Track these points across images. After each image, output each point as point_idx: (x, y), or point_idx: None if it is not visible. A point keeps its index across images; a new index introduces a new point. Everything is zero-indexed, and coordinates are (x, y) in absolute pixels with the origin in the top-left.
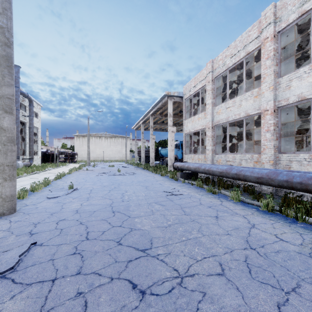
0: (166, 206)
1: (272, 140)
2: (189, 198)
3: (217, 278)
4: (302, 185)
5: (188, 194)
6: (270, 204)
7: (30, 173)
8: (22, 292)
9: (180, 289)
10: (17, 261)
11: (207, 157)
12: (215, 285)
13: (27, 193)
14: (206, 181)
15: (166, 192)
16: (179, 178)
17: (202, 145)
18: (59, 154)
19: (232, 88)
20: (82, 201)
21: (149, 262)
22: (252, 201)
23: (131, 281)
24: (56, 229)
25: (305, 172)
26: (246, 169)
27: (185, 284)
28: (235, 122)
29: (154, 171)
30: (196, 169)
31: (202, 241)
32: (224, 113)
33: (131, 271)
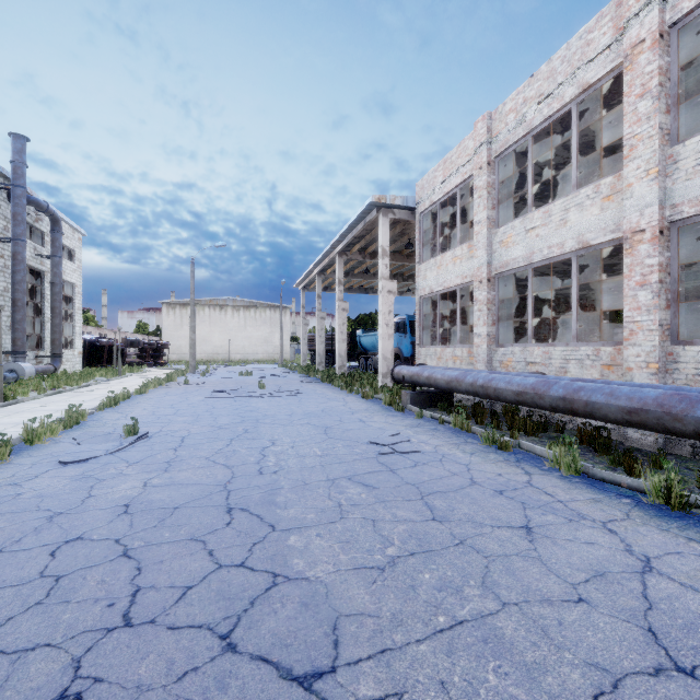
0: (379, 490)
1: (655, 308)
2: (439, 462)
3: None
4: None
5: (435, 451)
6: (678, 490)
7: (46, 391)
8: None
9: None
10: None
11: (476, 353)
12: None
13: (7, 451)
14: (477, 413)
15: (378, 444)
16: (407, 404)
17: (461, 324)
18: (125, 347)
19: (535, 187)
20: (151, 472)
21: None
22: (615, 475)
23: None
24: (42, 578)
25: None
26: (594, 387)
27: None
28: (546, 266)
29: (347, 388)
30: (451, 383)
31: (502, 631)
32: (519, 243)
33: None
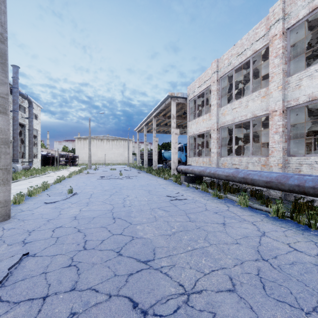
0: (170, 212)
1: (280, 142)
2: (194, 203)
3: (227, 295)
4: (316, 190)
5: (193, 199)
6: (281, 210)
7: (29, 176)
8: (8, 313)
9: (186, 308)
10: (5, 275)
11: (212, 160)
12: (226, 304)
13: (24, 198)
14: (211, 185)
15: (170, 196)
16: (183, 181)
17: (207, 148)
18: (59, 157)
19: (237, 89)
20: (81, 206)
21: (152, 276)
22: (260, 207)
23: (131, 298)
24: (52, 237)
25: (317, 176)
26: (254, 173)
27: (193, 303)
28: (241, 123)
29: (157, 175)
30: (200, 172)
31: (209, 251)
32: (229, 114)
33: (131, 287)
